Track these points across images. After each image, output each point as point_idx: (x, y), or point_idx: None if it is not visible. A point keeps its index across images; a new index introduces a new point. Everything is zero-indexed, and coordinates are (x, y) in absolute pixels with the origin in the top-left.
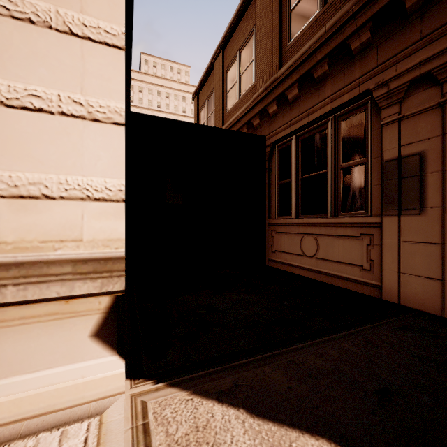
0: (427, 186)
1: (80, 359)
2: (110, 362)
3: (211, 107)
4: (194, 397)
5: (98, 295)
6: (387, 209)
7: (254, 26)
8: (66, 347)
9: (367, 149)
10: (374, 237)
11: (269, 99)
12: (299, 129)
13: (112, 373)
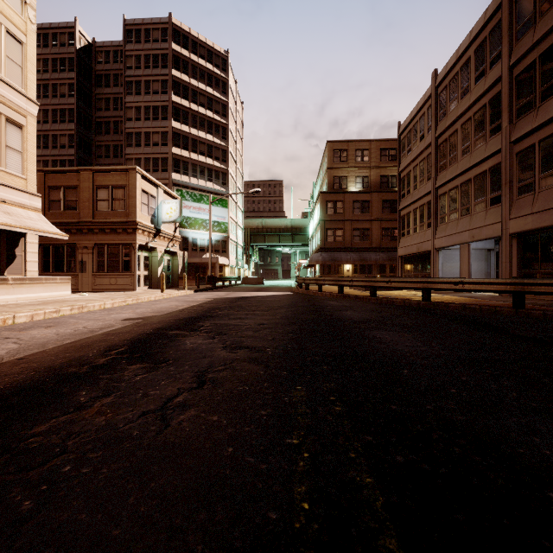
0: (87, 267)
1: None
2: None
3: None
4: None
5: None
6: (80, 271)
7: None
8: None
9: (76, 257)
10: (77, 278)
11: None
12: (54, 243)
13: None
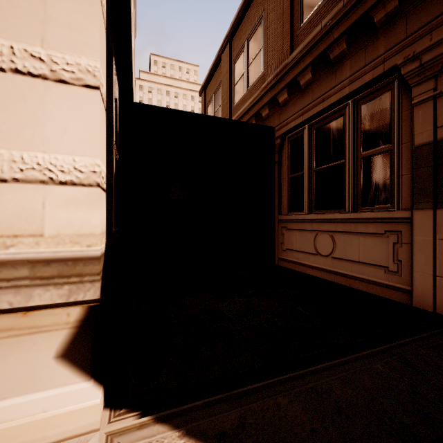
0: None
1: (43, 387)
2: (82, 391)
3: (219, 101)
4: (187, 441)
5: (64, 306)
6: (420, 201)
7: (263, 12)
8: (24, 372)
9: (393, 134)
10: (402, 234)
11: (280, 87)
12: (312, 117)
13: (83, 405)
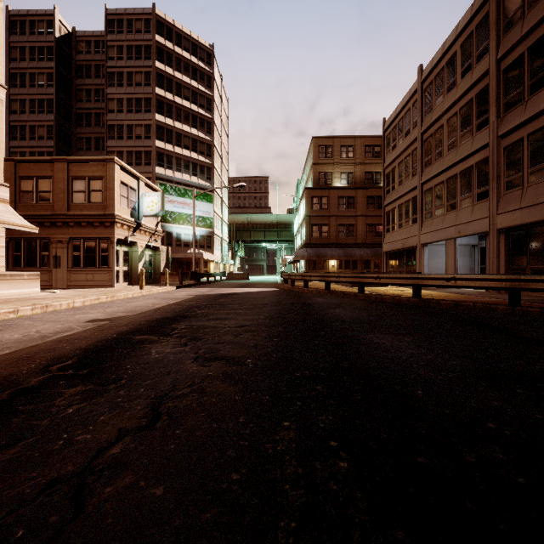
0: (61, 263)
1: None
2: None
3: None
4: None
5: None
6: (54, 267)
7: None
8: None
9: (49, 251)
10: (51, 273)
11: None
12: (26, 237)
13: None
